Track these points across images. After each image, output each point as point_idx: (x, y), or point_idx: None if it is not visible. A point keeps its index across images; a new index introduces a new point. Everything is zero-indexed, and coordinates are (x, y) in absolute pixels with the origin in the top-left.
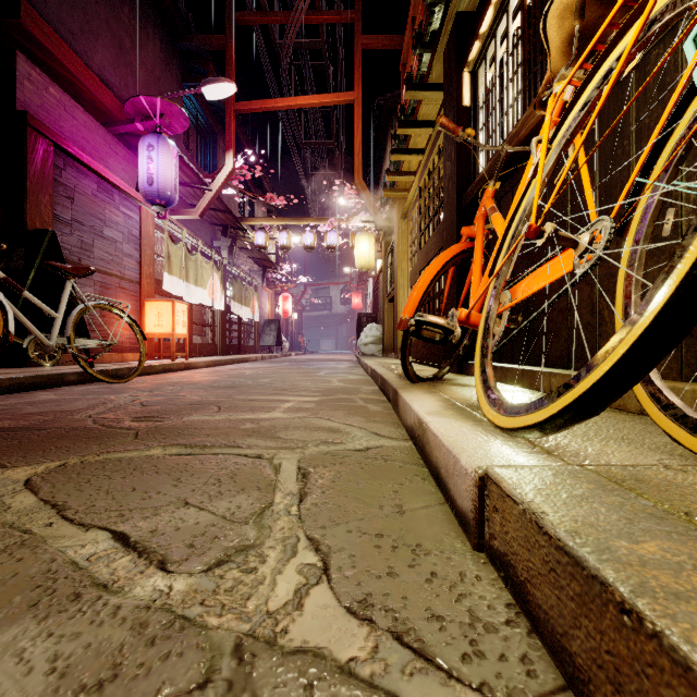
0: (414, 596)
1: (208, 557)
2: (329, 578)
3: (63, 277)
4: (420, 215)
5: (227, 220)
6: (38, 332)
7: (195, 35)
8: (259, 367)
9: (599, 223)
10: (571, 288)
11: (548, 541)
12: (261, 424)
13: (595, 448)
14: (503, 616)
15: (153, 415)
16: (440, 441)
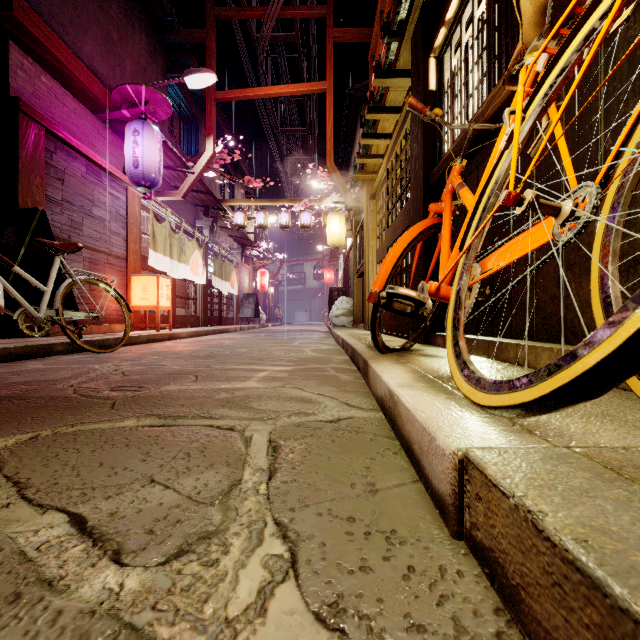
0: (390, 597)
1: (167, 545)
2: (296, 574)
3: (52, 253)
4: (388, 195)
5: (208, 201)
6: (28, 305)
7: (178, 29)
8: (238, 337)
9: (582, 190)
10: (550, 258)
11: (550, 549)
12: (236, 393)
13: (577, 425)
14: (493, 626)
15: (132, 384)
16: (413, 416)
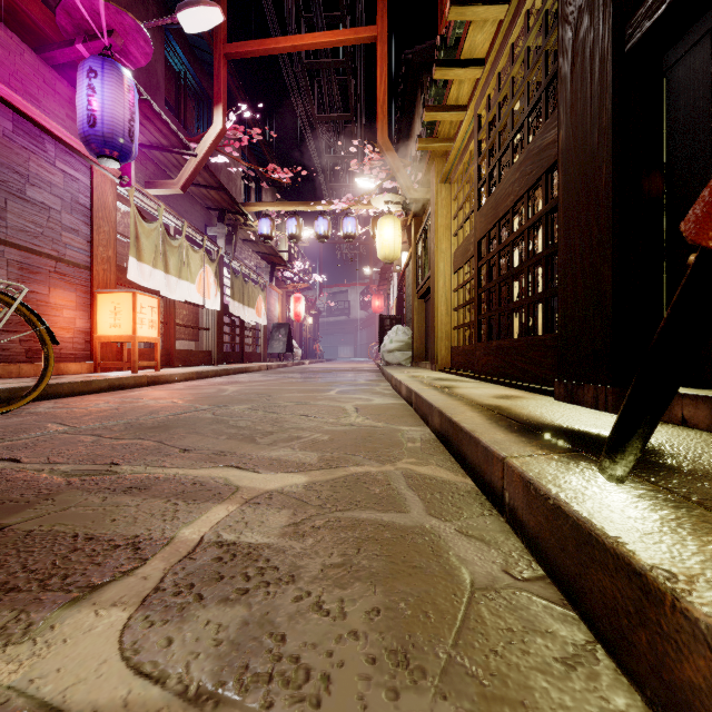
0: None
1: None
2: None
3: None
4: (480, 154)
5: (223, 202)
6: None
7: None
8: (254, 380)
9: None
10: None
11: None
12: None
13: None
14: None
15: None
16: None
